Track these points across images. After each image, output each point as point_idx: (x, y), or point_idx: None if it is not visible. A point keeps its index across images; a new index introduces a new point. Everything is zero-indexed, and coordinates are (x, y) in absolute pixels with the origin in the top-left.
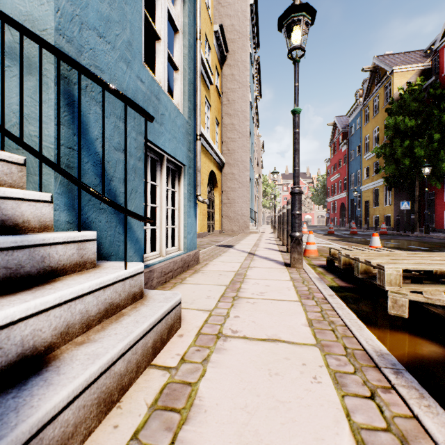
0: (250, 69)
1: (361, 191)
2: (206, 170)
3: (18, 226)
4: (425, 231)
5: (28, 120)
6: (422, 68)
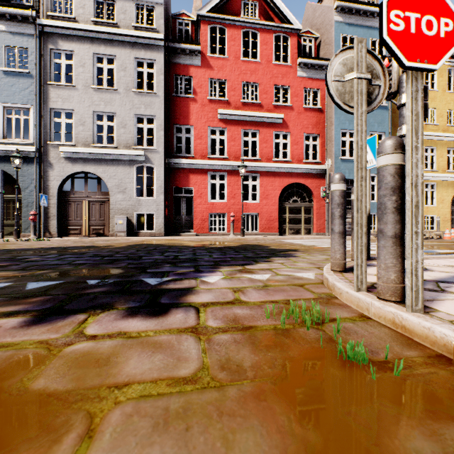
0: None
1: None
2: (449, 193)
3: None
4: None
5: None
6: None
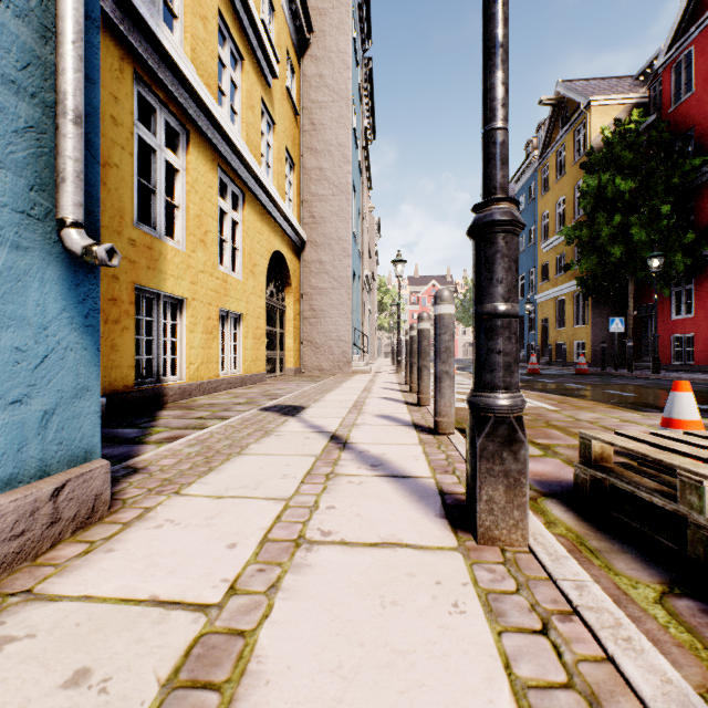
0: (354, 72)
1: (537, 303)
2: (264, 248)
3: None
4: (654, 369)
5: None
6: (634, 101)
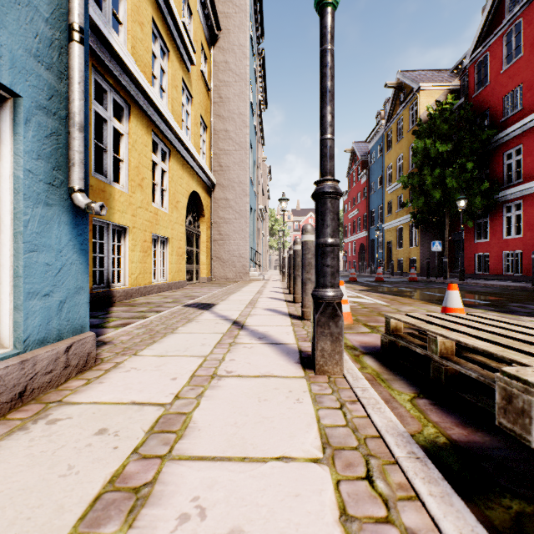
0: (251, 60)
1: (384, 230)
2: (184, 189)
3: None
4: (461, 277)
5: None
6: (450, 88)
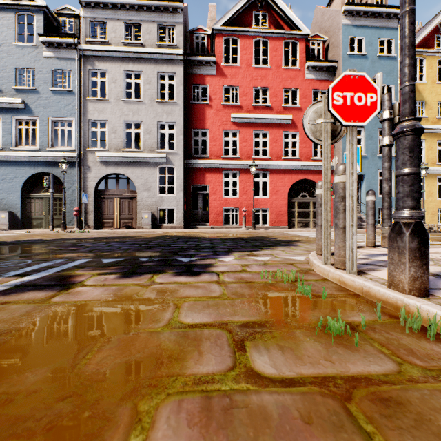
0: None
1: None
2: None
3: (362, 219)
4: None
5: (363, 210)
6: None
